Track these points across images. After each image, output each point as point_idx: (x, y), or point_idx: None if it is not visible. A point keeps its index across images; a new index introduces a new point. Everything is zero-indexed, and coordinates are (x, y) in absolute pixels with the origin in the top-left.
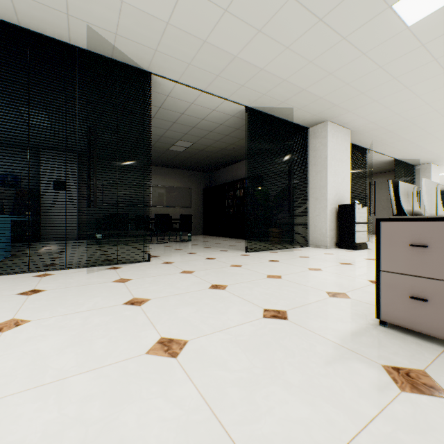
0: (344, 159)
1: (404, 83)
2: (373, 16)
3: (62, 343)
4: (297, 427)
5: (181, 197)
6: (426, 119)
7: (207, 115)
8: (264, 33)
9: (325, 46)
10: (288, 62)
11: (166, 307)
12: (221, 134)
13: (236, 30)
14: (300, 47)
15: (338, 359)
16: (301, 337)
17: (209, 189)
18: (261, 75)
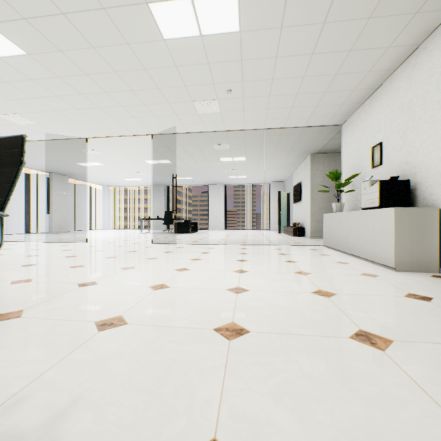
0: None
1: None
2: None
3: (278, 303)
4: (108, 340)
5: None
6: None
7: None
8: None
9: None
10: None
11: (334, 352)
12: None
13: None
14: None
15: (59, 415)
16: (119, 426)
17: None
18: None
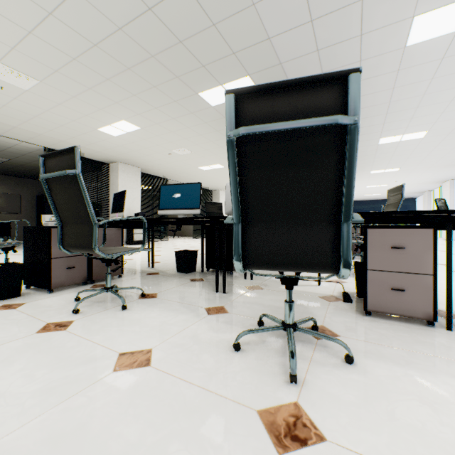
0: (135, 187)
1: (144, 153)
2: (92, 130)
3: None
4: None
5: (7, 203)
6: (180, 169)
7: (12, 146)
8: (30, 123)
9: (76, 134)
10: (59, 135)
11: None
12: (36, 157)
13: (8, 118)
14: (61, 131)
15: None
16: None
17: (42, 197)
18: (44, 136)
